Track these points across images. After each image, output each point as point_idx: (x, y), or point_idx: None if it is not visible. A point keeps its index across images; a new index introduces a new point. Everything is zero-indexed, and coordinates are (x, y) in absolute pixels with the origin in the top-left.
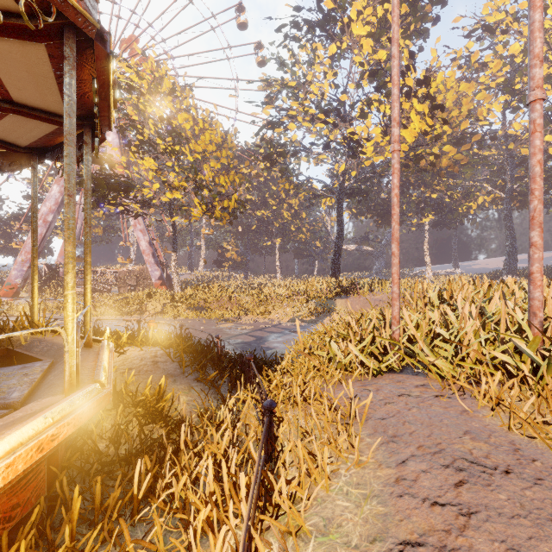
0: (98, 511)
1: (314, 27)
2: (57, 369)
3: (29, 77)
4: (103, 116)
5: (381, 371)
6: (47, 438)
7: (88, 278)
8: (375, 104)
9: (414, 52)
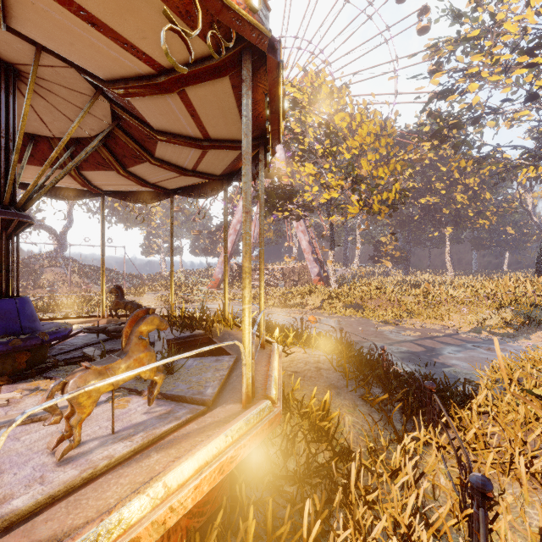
0: (270, 537)
1: None
2: (238, 368)
3: (219, 113)
4: (274, 130)
5: None
6: (226, 460)
7: (262, 284)
8: None
9: None
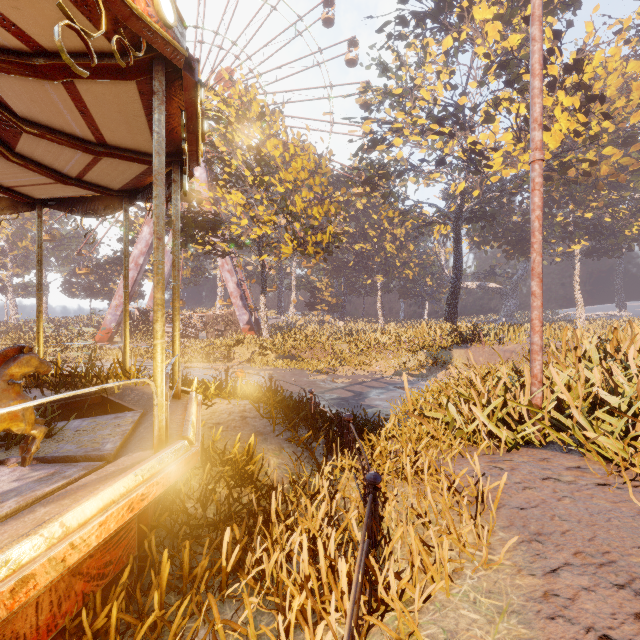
0: (186, 580)
1: (424, 19)
2: (147, 421)
3: (121, 117)
4: (192, 151)
5: (517, 444)
6: (137, 497)
7: (176, 324)
8: (505, 104)
9: (560, 30)
